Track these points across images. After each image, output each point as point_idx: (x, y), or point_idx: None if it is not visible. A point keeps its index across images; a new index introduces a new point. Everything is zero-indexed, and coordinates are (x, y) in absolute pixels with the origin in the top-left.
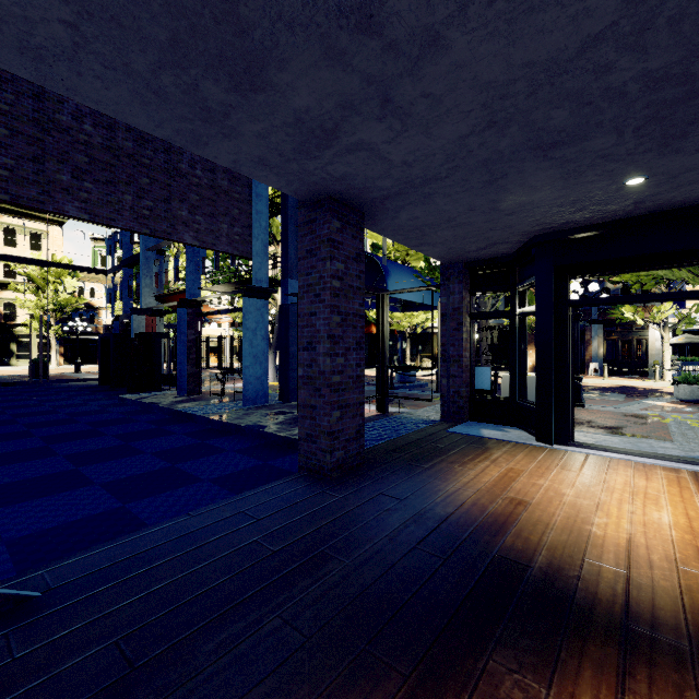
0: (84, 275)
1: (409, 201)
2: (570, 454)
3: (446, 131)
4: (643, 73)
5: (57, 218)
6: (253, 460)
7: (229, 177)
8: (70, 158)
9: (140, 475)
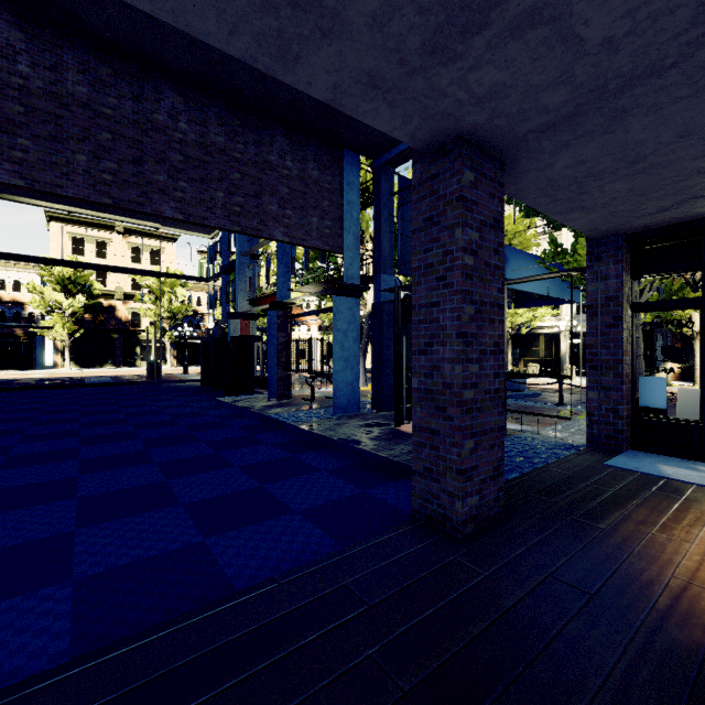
0: (192, 285)
1: (581, 130)
2: None
3: None
4: None
5: (171, 236)
6: (350, 486)
7: (320, 166)
8: (166, 158)
9: (225, 496)
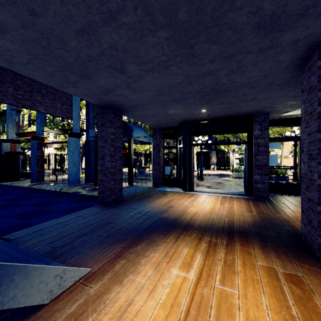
0: None
1: (138, 109)
2: (191, 194)
3: (147, 94)
4: (195, 89)
5: None
6: (77, 204)
7: None
8: None
9: (26, 212)
